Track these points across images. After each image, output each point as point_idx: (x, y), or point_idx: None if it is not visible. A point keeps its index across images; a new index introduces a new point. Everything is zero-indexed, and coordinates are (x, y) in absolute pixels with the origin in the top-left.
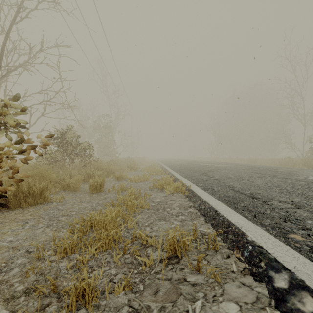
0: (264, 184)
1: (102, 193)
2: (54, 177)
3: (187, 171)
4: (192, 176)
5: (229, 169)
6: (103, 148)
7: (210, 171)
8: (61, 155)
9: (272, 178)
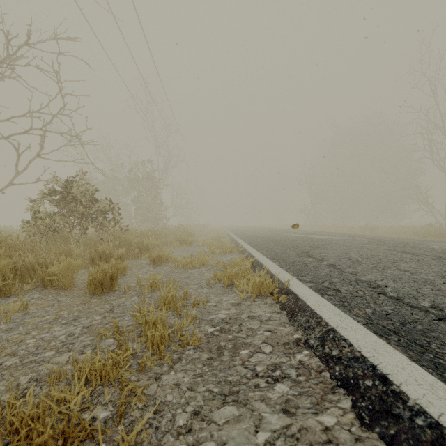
0: (440, 278)
1: (113, 294)
2: (4, 265)
3: (273, 248)
4: (285, 257)
5: (345, 245)
6: (144, 211)
7: (314, 248)
8: (64, 221)
9: (442, 263)
